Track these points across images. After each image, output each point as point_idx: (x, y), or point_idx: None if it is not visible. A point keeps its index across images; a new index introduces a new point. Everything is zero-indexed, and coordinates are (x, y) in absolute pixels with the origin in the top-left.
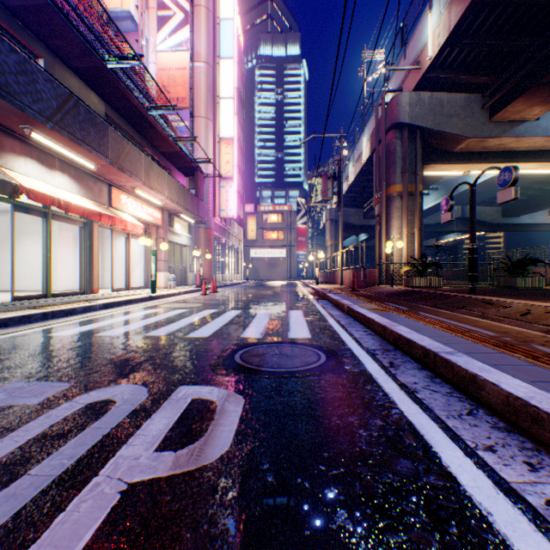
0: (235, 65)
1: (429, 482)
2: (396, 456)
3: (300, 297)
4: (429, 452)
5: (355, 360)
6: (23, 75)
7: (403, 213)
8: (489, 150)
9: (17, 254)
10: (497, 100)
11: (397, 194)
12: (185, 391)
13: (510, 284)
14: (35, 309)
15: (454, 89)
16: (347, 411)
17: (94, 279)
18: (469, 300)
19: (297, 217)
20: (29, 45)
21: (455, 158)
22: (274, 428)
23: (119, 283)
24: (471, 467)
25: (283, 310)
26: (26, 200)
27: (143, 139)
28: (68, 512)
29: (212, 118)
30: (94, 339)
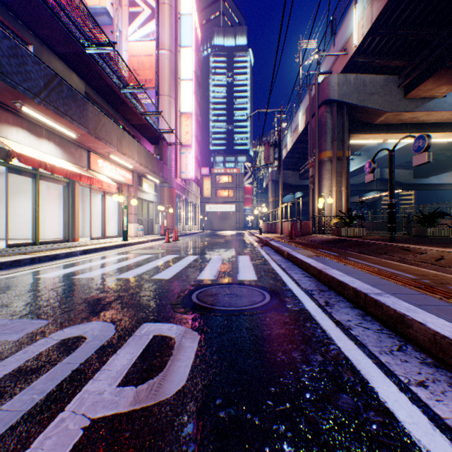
0: (193, 53)
1: (369, 418)
2: (337, 392)
3: (247, 245)
4: (366, 387)
5: (295, 299)
6: (14, 58)
7: (333, 175)
8: (404, 122)
9: (12, 209)
10: (411, 80)
11: (327, 159)
12: (147, 328)
13: (422, 233)
14: (24, 255)
15: (375, 72)
16: (290, 347)
17: (76, 230)
18: (390, 247)
19: (245, 178)
20: (21, 33)
21: (375, 129)
22: (226, 363)
23: (97, 232)
24: (406, 402)
25: (233, 255)
26: (19, 164)
27: (116, 113)
28: (32, 450)
29: (174, 96)
30: (73, 281)
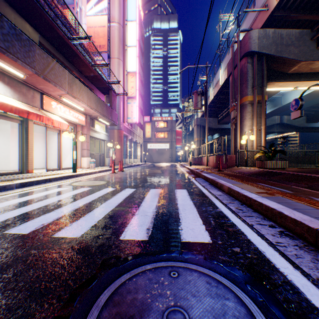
0: (137, 25)
1: None
2: None
3: (181, 175)
4: None
5: None
6: None
7: (253, 115)
8: (313, 71)
9: None
10: None
11: (248, 102)
12: None
13: None
14: None
15: (290, 27)
16: None
17: (29, 162)
18: None
19: (176, 124)
20: None
21: (288, 77)
22: None
23: (57, 164)
24: None
25: (169, 189)
26: None
27: (71, 65)
28: None
29: (122, 59)
30: None
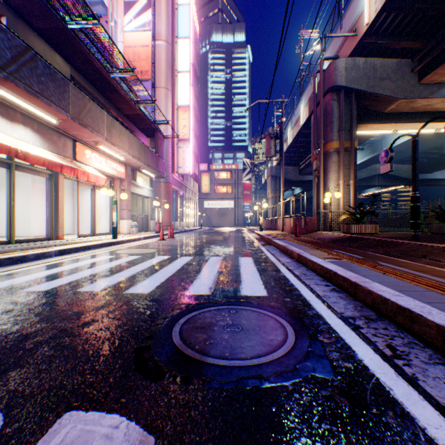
0: (190, 44)
1: None
2: None
3: (247, 243)
4: None
5: (336, 339)
6: None
7: (340, 167)
8: (416, 111)
9: None
10: (426, 63)
11: (334, 150)
12: (64, 433)
13: (442, 230)
14: None
15: (386, 55)
16: None
17: (60, 226)
18: (426, 248)
19: (243, 174)
20: None
21: (385, 118)
22: None
23: (88, 229)
24: None
25: (233, 257)
26: None
27: (107, 102)
28: None
29: (171, 88)
30: (16, 297)
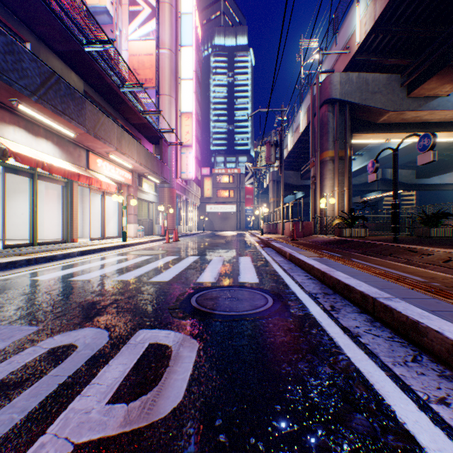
0: (193, 52)
1: (388, 443)
2: (350, 410)
3: (248, 245)
4: (382, 405)
5: (299, 303)
6: (10, 54)
7: (335, 174)
8: (407, 122)
9: (10, 209)
10: (414, 79)
11: (329, 159)
12: (143, 335)
13: (426, 234)
14: (20, 256)
15: (377, 70)
16: (296, 357)
17: (75, 230)
18: (395, 248)
19: (245, 179)
20: (18, 30)
21: (378, 128)
22: (226, 376)
23: (97, 233)
24: (428, 423)
25: (234, 257)
26: (17, 163)
27: (116, 112)
28: None
29: (175, 95)
30: (68, 283)
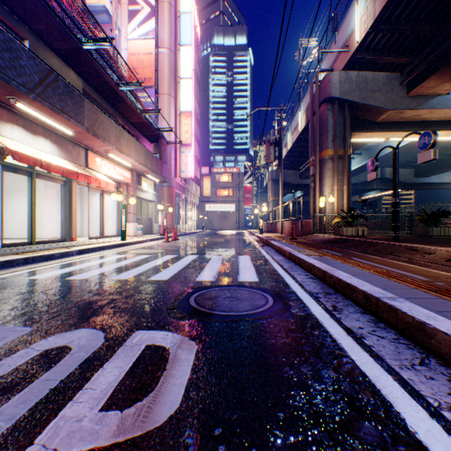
0: (192, 51)
1: None
2: (357, 418)
3: (247, 244)
4: (391, 412)
5: (300, 303)
6: (8, 52)
7: (334, 173)
8: (406, 120)
9: (9, 208)
10: (413, 77)
11: (329, 157)
12: (140, 336)
13: (426, 233)
14: (18, 255)
15: (377, 69)
16: (299, 359)
17: (73, 229)
18: (395, 247)
19: (244, 178)
20: (16, 28)
21: (377, 127)
22: (226, 380)
23: (96, 232)
24: (441, 433)
25: (233, 255)
26: (15, 162)
27: (115, 111)
28: None
29: (174, 95)
30: (65, 283)
